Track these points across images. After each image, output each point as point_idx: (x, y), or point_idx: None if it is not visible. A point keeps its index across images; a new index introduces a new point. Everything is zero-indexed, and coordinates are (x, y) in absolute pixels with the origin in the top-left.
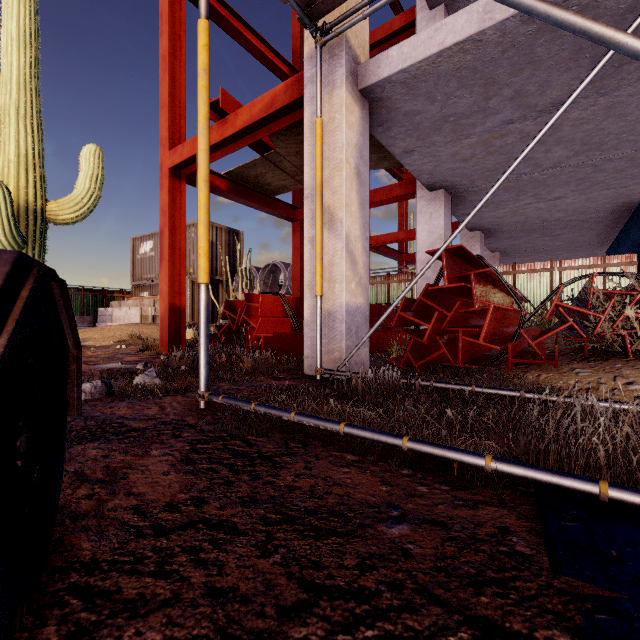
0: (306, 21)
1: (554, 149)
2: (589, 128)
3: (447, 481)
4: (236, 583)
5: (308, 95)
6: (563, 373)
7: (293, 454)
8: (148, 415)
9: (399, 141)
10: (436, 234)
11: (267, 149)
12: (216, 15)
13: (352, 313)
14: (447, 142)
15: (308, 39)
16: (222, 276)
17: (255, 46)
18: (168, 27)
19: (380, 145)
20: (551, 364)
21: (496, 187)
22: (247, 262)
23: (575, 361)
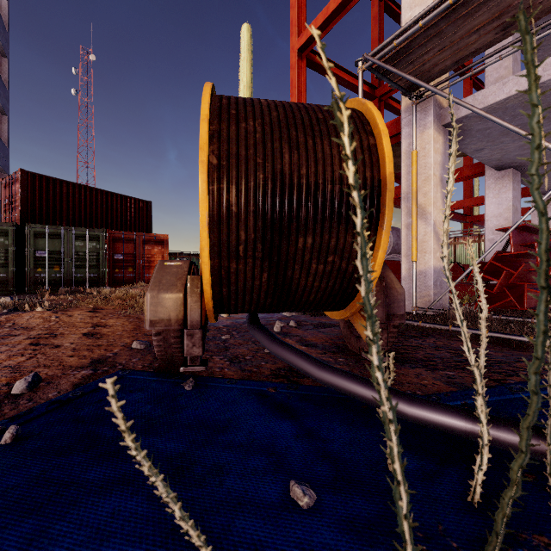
0: (407, 94)
1: None
2: None
3: (509, 347)
4: (433, 353)
5: (404, 133)
6: None
7: (426, 336)
8: (337, 322)
9: (471, 145)
10: (504, 206)
11: None
12: (322, 69)
13: (437, 272)
14: (514, 140)
15: (404, 98)
16: None
17: (346, 81)
18: (296, 90)
19: None
20: None
21: (550, 193)
22: None
23: None
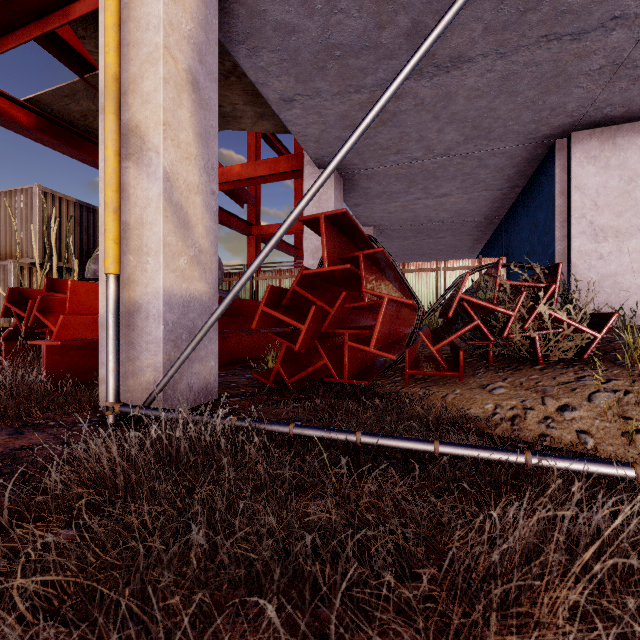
0: None
1: (447, 129)
2: (482, 105)
3: None
4: None
5: None
6: (473, 390)
7: None
8: None
9: (273, 79)
10: None
11: (90, 69)
12: None
13: (181, 307)
14: (334, 94)
15: None
16: (69, 263)
17: None
18: None
19: (255, 93)
20: (456, 376)
21: (395, 86)
22: (66, 235)
23: (481, 371)
